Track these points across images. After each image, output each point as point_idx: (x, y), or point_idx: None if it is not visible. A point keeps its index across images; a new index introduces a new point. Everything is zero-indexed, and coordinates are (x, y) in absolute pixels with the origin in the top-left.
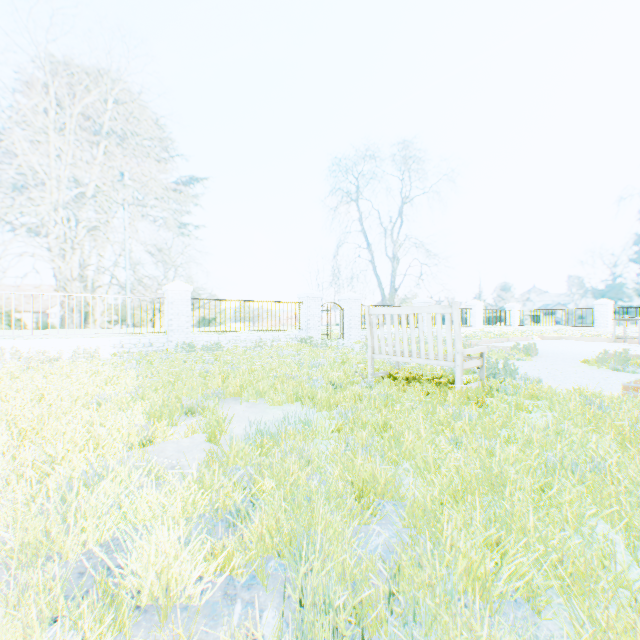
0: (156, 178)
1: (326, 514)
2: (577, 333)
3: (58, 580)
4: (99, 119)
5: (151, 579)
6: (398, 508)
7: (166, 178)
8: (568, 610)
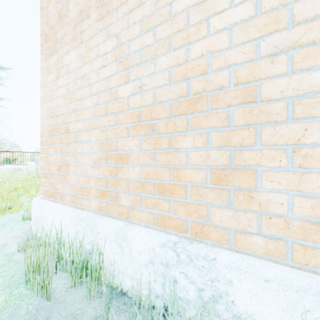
0: None
1: None
2: None
3: None
4: None
5: None
6: None
7: None
8: None
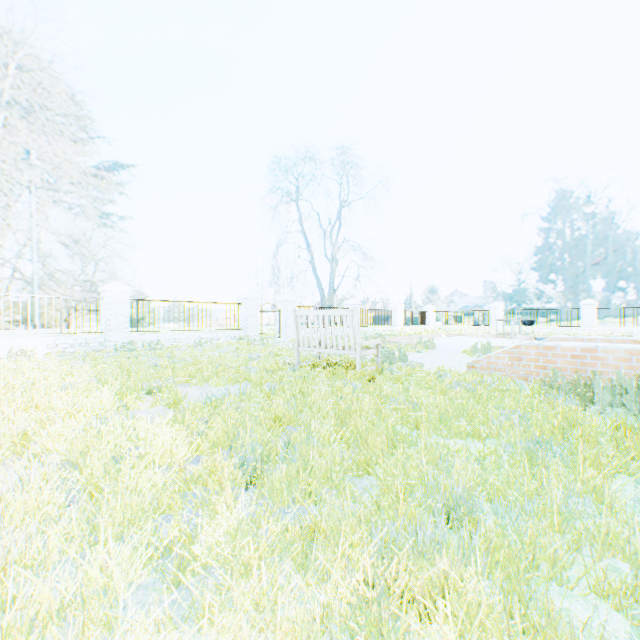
0: (76, 164)
1: (254, 424)
2: (473, 331)
3: (110, 455)
4: (4, 92)
5: (160, 453)
6: (297, 429)
7: (88, 165)
8: (357, 444)
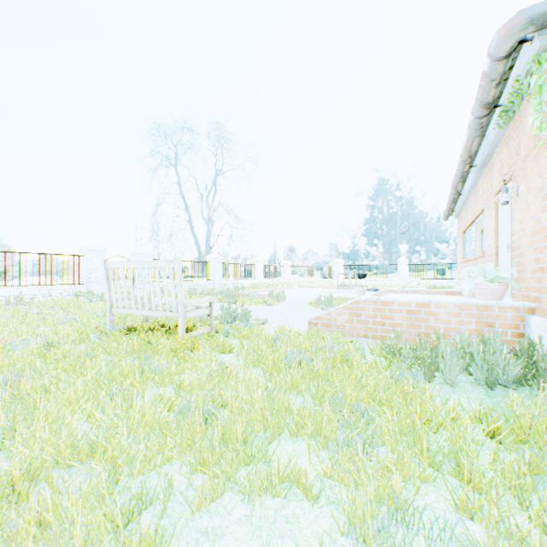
0: None
1: None
2: (320, 283)
3: None
4: None
5: None
6: None
7: None
8: None
